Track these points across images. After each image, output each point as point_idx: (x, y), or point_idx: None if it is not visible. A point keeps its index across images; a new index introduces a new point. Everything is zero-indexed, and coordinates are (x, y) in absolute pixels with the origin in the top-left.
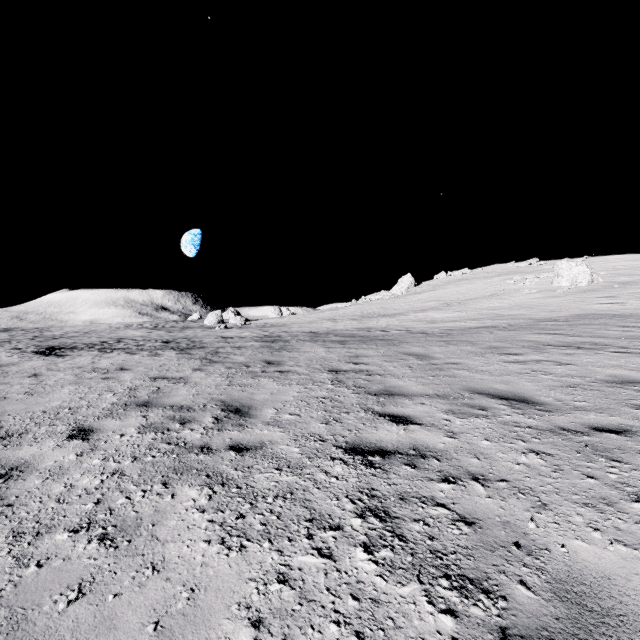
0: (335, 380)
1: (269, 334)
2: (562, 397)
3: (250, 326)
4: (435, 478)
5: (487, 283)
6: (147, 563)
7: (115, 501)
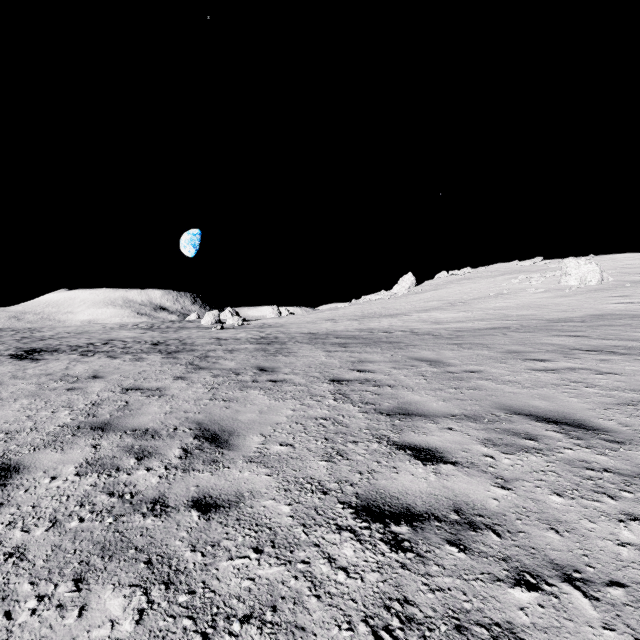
0: (337, 393)
1: (266, 335)
2: (627, 420)
3: (247, 326)
4: (502, 576)
5: (491, 282)
6: None
7: None
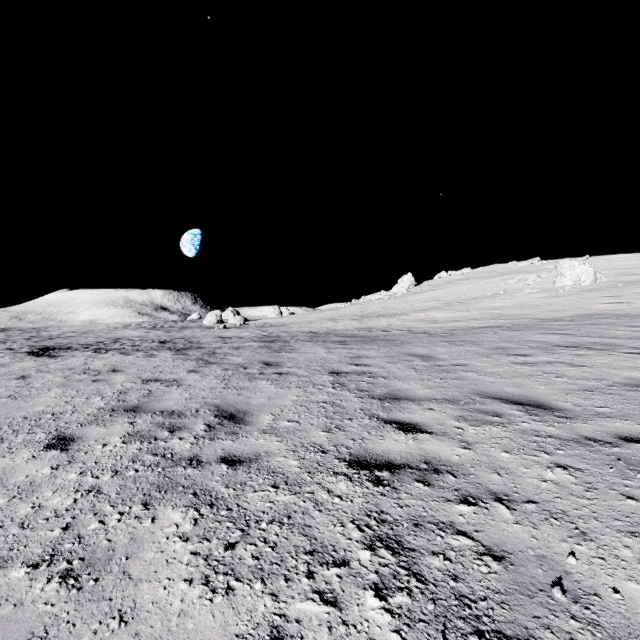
0: (336, 383)
1: (268, 334)
2: (581, 402)
3: (249, 326)
4: (452, 498)
5: (488, 283)
6: (114, 611)
7: (86, 526)
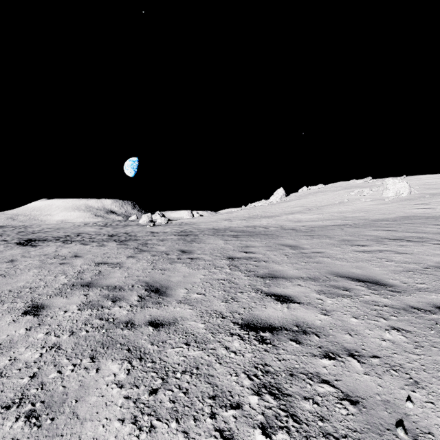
0: (231, 265)
1: (184, 230)
2: (406, 280)
3: (171, 224)
4: (317, 354)
5: (336, 194)
6: None
7: (48, 375)
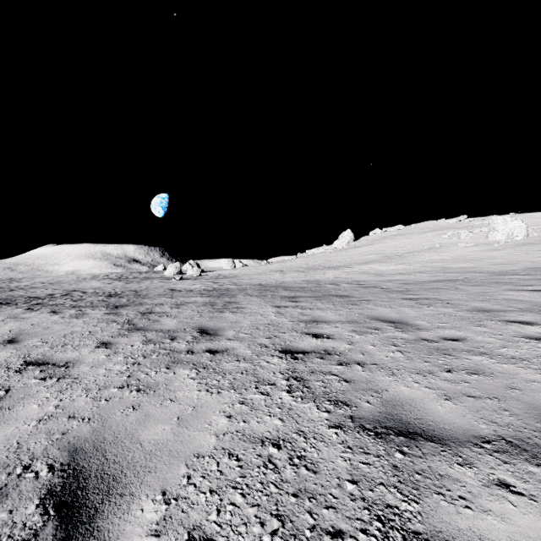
0: (292, 377)
1: (218, 286)
2: None
3: (204, 277)
4: None
5: (422, 238)
6: None
7: None
